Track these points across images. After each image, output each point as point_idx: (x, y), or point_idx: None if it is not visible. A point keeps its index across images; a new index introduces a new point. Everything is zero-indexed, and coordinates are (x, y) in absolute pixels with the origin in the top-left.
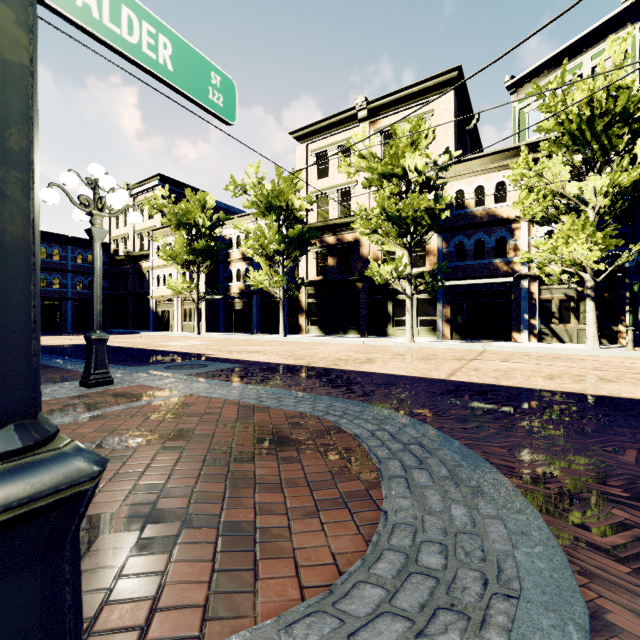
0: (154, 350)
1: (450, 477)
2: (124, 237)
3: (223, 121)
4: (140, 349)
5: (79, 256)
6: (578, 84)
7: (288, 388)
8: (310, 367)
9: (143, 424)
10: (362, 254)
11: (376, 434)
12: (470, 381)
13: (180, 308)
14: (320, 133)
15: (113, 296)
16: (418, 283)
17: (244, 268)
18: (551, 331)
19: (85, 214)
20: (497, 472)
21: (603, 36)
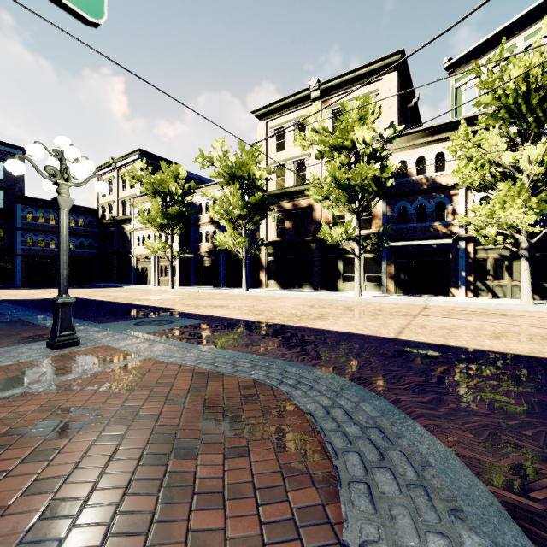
0: (130, 304)
1: (419, 483)
2: (110, 204)
3: (74, 13)
4: (118, 303)
5: (72, 220)
6: (515, 61)
7: (245, 348)
8: (267, 323)
9: (91, 399)
10: (315, 218)
11: (331, 412)
12: (419, 340)
13: (157, 265)
14: (278, 112)
15: (101, 254)
16: (365, 243)
17: (212, 230)
18: (486, 287)
19: (52, 184)
20: (472, 476)
21: (535, 19)
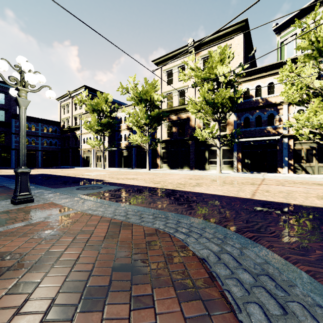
0: (76, 177)
1: None
2: (67, 118)
3: None
4: (69, 177)
5: (45, 128)
6: None
7: (148, 205)
8: (163, 189)
9: (24, 244)
10: (191, 125)
11: (222, 258)
12: (268, 200)
13: (95, 155)
14: (168, 60)
15: (62, 149)
16: (222, 140)
17: (128, 133)
18: (301, 167)
19: (14, 89)
20: None
21: None
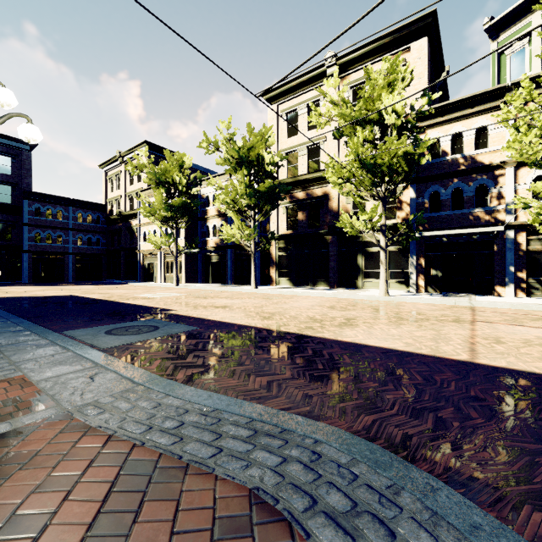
0: (121, 303)
1: None
2: (117, 199)
3: None
4: (109, 302)
5: (79, 216)
6: None
7: (244, 381)
8: (279, 333)
9: None
10: (331, 208)
11: None
12: (515, 368)
13: (163, 261)
14: (290, 93)
15: (108, 251)
16: (389, 235)
17: (219, 224)
18: (541, 285)
19: None
20: None
21: None
